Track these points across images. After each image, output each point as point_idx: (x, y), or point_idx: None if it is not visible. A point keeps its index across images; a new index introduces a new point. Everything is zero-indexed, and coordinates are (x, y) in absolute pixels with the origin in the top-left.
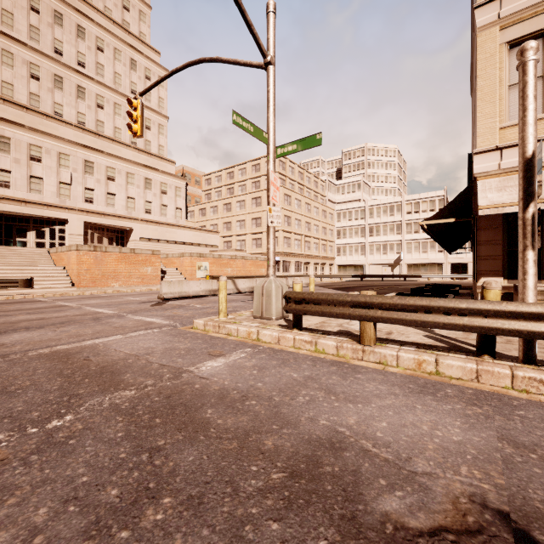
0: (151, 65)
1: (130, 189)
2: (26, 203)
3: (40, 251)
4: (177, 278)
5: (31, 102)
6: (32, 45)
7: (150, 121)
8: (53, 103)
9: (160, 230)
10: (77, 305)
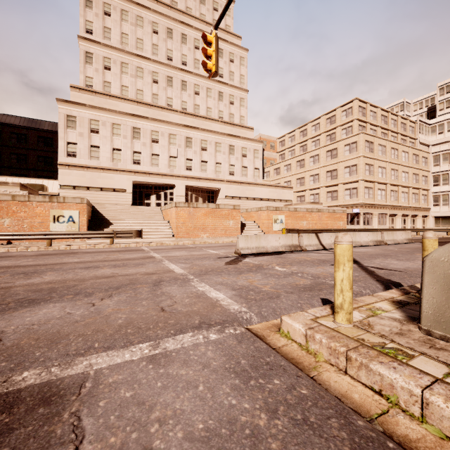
0: (234, 49)
1: (218, 156)
2: (149, 174)
3: (155, 209)
4: (255, 230)
5: (153, 100)
6: (154, 58)
7: (233, 97)
8: (166, 98)
9: (241, 189)
10: (161, 257)
